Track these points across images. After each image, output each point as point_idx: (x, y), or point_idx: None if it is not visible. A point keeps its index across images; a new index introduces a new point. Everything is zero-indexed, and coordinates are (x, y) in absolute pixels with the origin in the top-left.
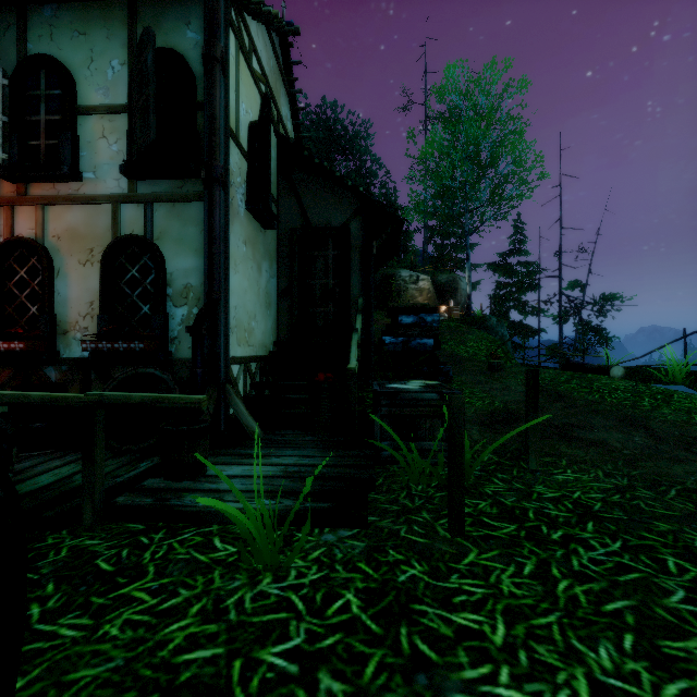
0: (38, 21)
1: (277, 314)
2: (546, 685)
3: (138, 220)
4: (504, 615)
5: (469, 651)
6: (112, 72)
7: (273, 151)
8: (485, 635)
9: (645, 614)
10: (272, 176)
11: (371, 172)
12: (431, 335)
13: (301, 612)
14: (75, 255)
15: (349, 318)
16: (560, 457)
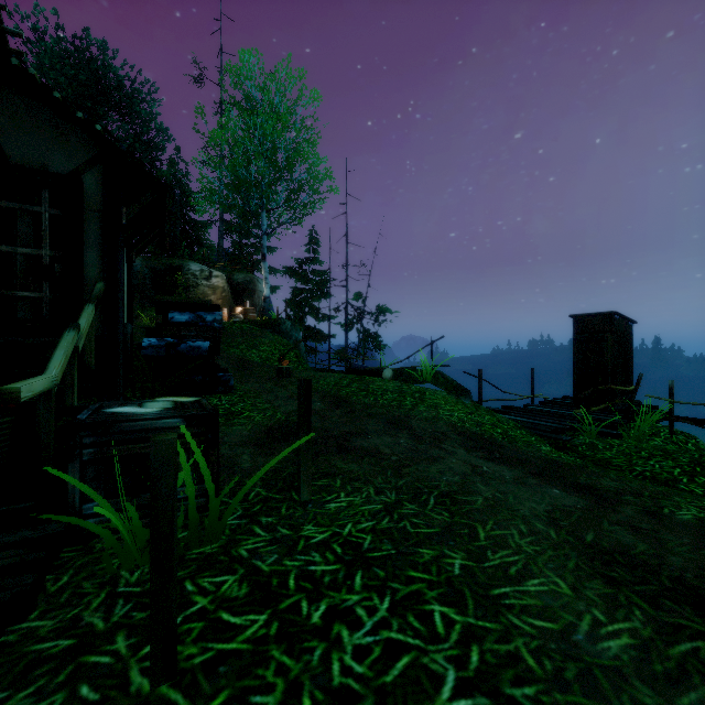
0: None
1: None
2: None
3: None
4: None
5: None
6: None
7: None
8: None
9: None
10: None
11: (157, 144)
12: (212, 337)
13: None
14: None
15: (79, 309)
16: (335, 477)
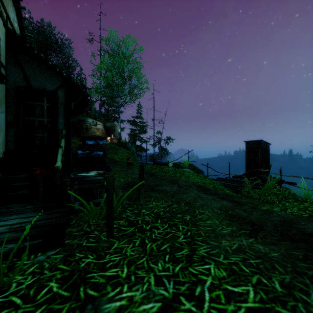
0: None
1: (6, 135)
2: (140, 285)
3: None
4: (127, 264)
5: (112, 285)
6: None
7: (3, 36)
8: (119, 275)
9: (172, 247)
10: (2, 51)
11: (72, 67)
12: (102, 150)
13: (18, 305)
14: None
15: (57, 140)
16: (151, 198)
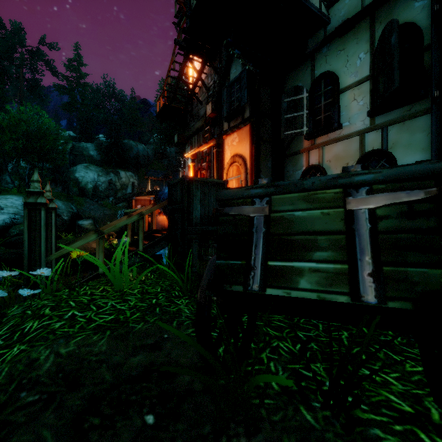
0: (319, 57)
1: None
2: None
3: (376, 140)
4: None
5: None
6: (359, 61)
7: None
8: None
9: None
10: None
11: None
12: None
13: None
14: (338, 168)
15: None
16: None
